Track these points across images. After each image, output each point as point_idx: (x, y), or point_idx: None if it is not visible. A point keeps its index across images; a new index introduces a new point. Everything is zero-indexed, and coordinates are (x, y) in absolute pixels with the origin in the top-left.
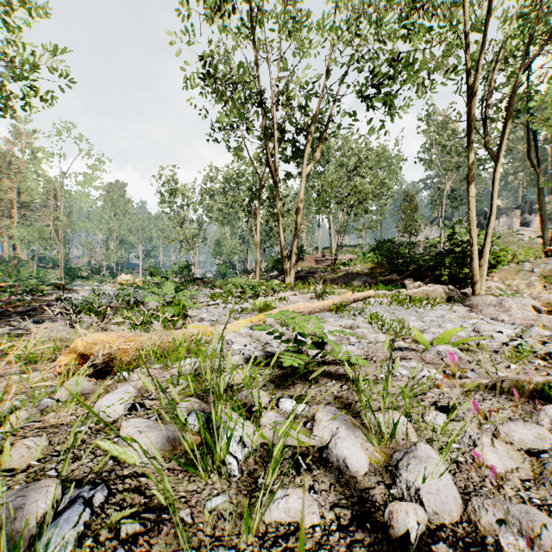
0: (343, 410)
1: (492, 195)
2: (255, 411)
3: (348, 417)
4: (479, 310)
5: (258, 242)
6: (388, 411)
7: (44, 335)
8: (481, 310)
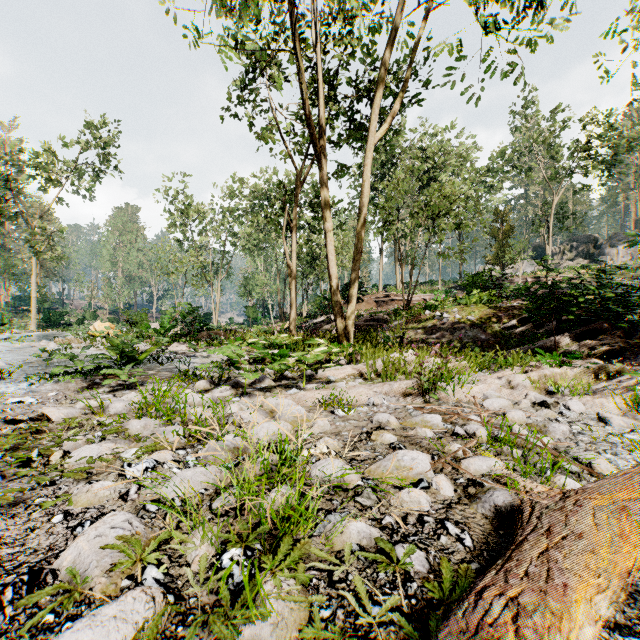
0: None
1: None
2: None
3: None
4: None
5: (293, 273)
6: None
7: None
8: None
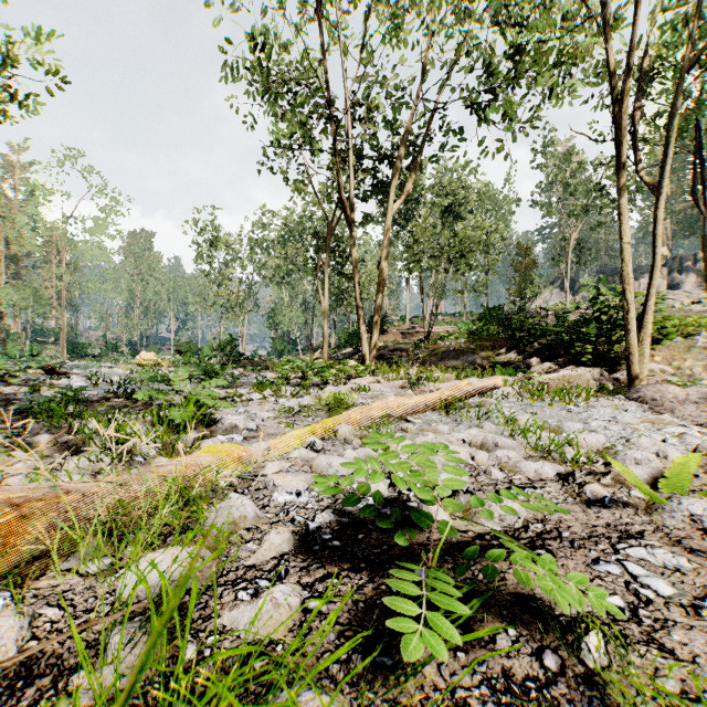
0: None
1: (657, 240)
2: None
3: None
4: (669, 410)
5: (326, 309)
6: None
7: None
8: (672, 408)
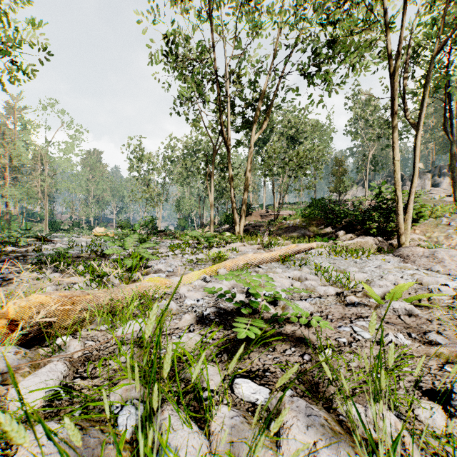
0: (313, 398)
1: (416, 159)
2: (205, 400)
3: (322, 415)
4: (413, 261)
5: (212, 200)
6: (383, 420)
7: (5, 287)
8: (414, 260)
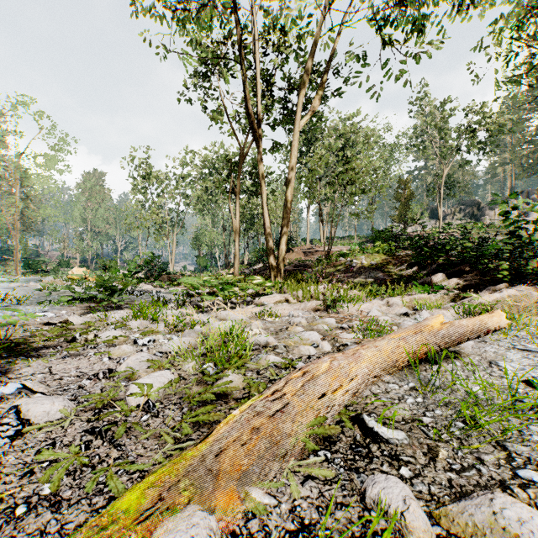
0: None
1: None
2: None
3: None
4: None
5: (237, 228)
6: None
7: None
8: None
